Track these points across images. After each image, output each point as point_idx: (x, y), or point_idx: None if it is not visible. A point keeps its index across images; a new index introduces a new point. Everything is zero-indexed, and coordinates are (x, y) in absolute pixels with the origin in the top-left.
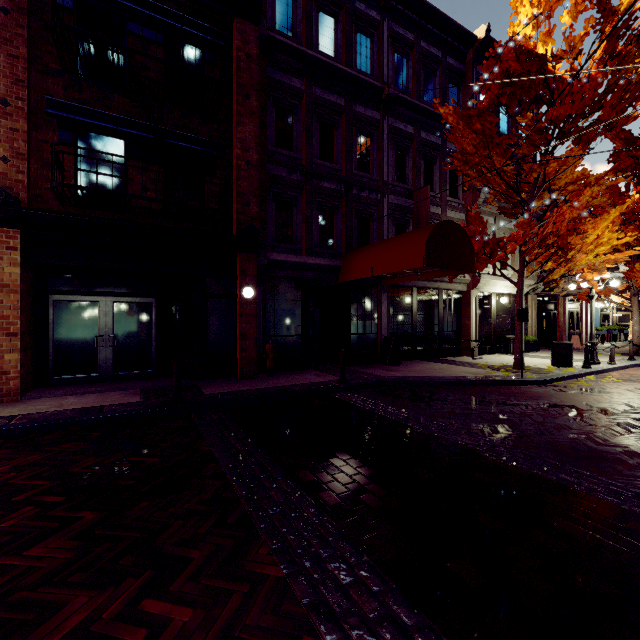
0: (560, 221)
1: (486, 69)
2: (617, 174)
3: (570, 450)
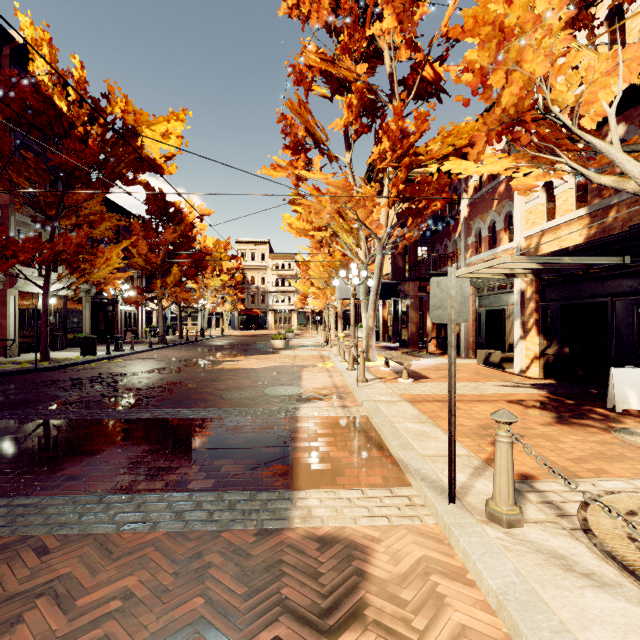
0: (69, 243)
1: (5, 86)
2: (122, 218)
3: (9, 404)
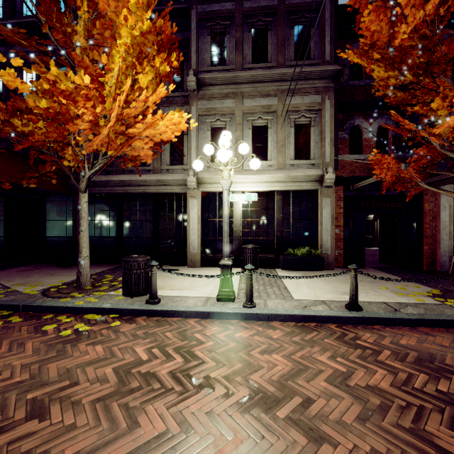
0: None
1: None
2: None
3: None
